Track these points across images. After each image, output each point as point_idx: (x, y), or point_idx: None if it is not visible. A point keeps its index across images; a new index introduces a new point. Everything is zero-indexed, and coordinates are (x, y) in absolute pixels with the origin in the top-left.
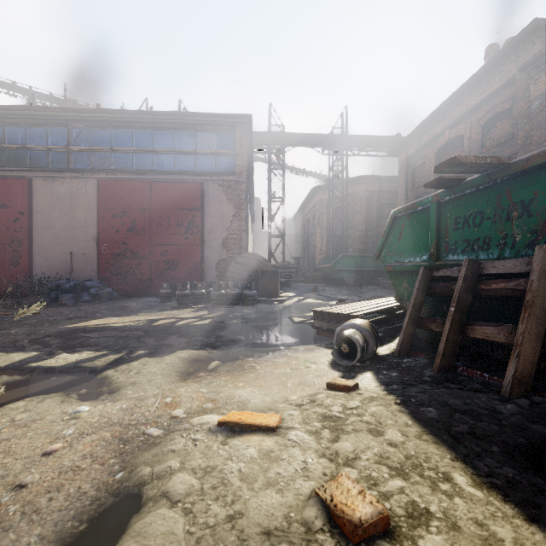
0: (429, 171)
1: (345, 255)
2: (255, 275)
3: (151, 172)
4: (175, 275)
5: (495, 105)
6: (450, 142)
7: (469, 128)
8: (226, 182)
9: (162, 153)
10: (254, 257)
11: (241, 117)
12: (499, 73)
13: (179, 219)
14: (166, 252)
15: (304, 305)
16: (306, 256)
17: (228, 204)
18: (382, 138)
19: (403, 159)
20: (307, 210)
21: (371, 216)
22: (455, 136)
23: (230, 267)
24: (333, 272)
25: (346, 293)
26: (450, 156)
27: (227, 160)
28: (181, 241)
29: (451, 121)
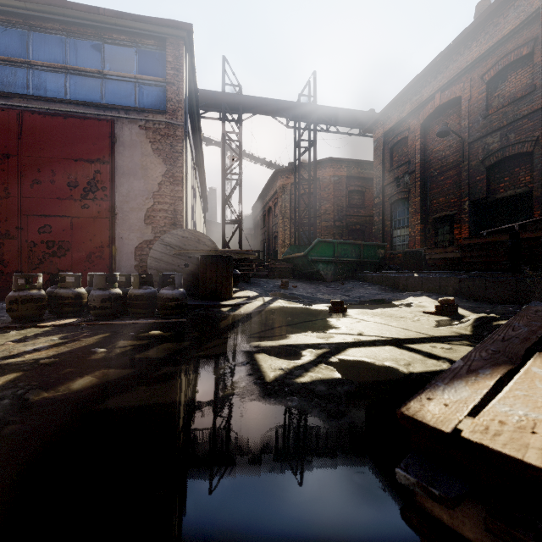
0: (413, 145)
1: (321, 241)
2: (194, 265)
3: (21, 96)
4: (64, 264)
5: (507, 52)
6: (441, 110)
7: (469, 87)
8: (152, 123)
9: (43, 68)
10: (193, 235)
11: (175, 25)
12: (514, 10)
13: (72, 176)
14: (49, 228)
15: (275, 313)
16: (266, 250)
17: (154, 157)
18: (355, 112)
19: (380, 136)
20: (267, 198)
21: (340, 204)
22: (449, 99)
23: (153, 251)
24: (305, 263)
25: (327, 291)
26: (441, 126)
27: (154, 92)
28: (75, 210)
29: (444, 82)
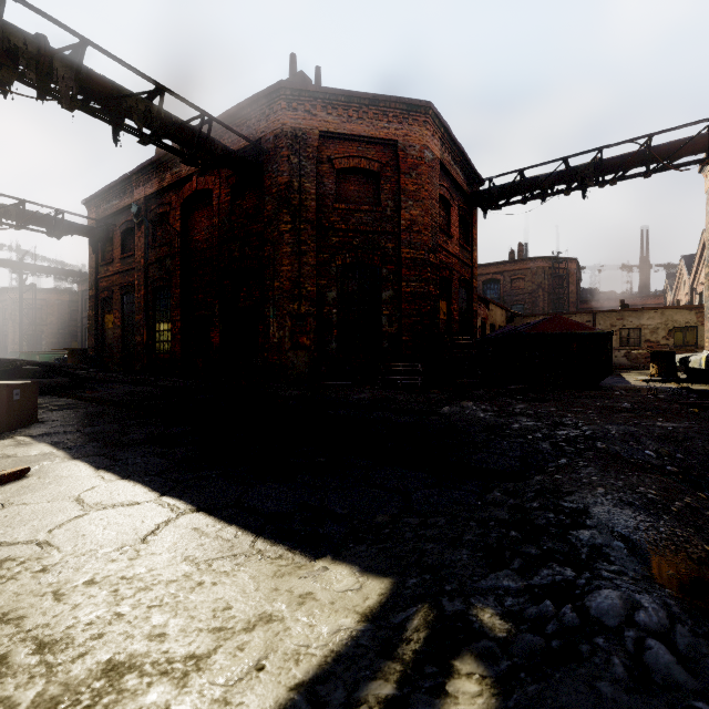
0: None
1: None
2: None
3: None
4: None
5: None
6: None
7: None
8: None
9: None
10: None
11: None
12: None
13: None
14: None
15: None
16: None
17: None
18: (67, 271)
19: (81, 291)
20: None
21: (63, 318)
22: None
23: None
24: None
25: None
26: None
27: None
28: None
29: None
